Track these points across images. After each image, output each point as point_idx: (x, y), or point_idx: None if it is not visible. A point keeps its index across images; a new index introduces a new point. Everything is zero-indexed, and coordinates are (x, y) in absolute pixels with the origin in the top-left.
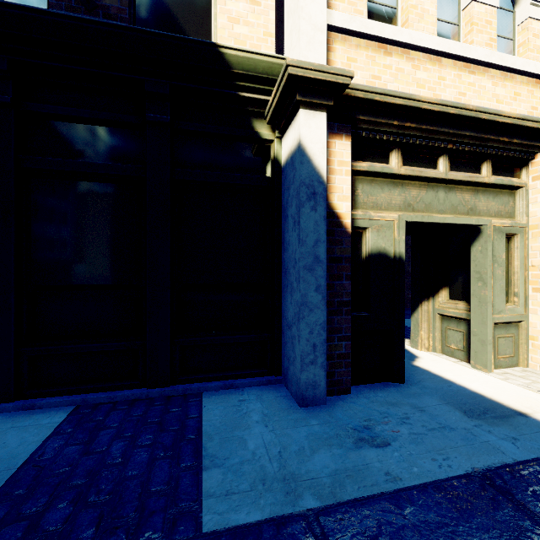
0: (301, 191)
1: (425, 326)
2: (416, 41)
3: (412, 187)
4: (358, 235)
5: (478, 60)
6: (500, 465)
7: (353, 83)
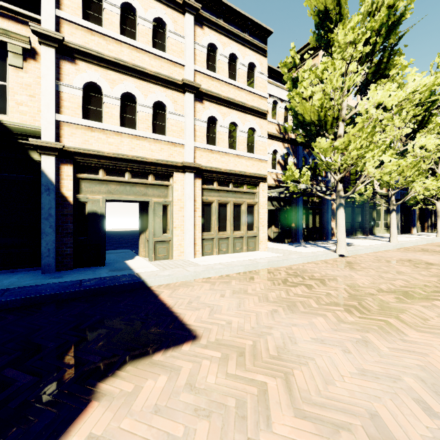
0: (42, 188)
1: (142, 245)
2: (106, 128)
3: (112, 185)
4: (84, 204)
5: (139, 135)
6: (93, 278)
7: (68, 146)
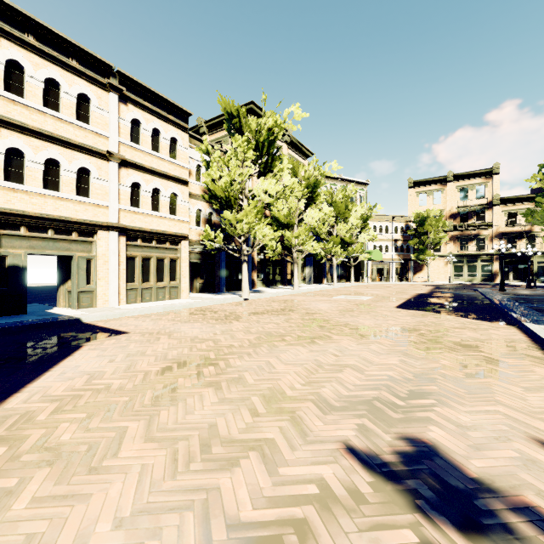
0: None
1: (62, 296)
2: (30, 190)
3: (34, 240)
4: (4, 258)
5: (64, 197)
6: (28, 320)
7: None
